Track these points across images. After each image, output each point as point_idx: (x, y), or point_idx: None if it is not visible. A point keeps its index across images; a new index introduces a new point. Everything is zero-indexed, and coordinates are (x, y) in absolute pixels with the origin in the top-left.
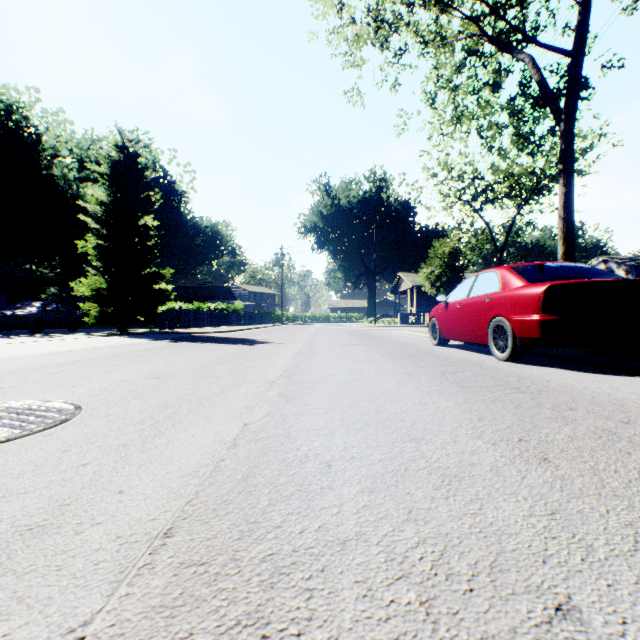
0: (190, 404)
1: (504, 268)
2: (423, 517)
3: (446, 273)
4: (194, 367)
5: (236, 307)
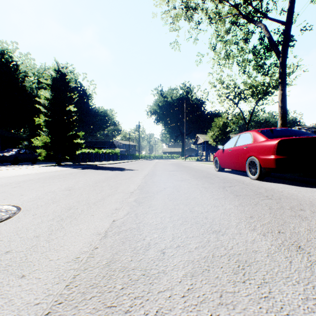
0: (83, 207)
1: (254, 131)
2: (231, 301)
3: (221, 134)
4: (90, 183)
5: (116, 151)
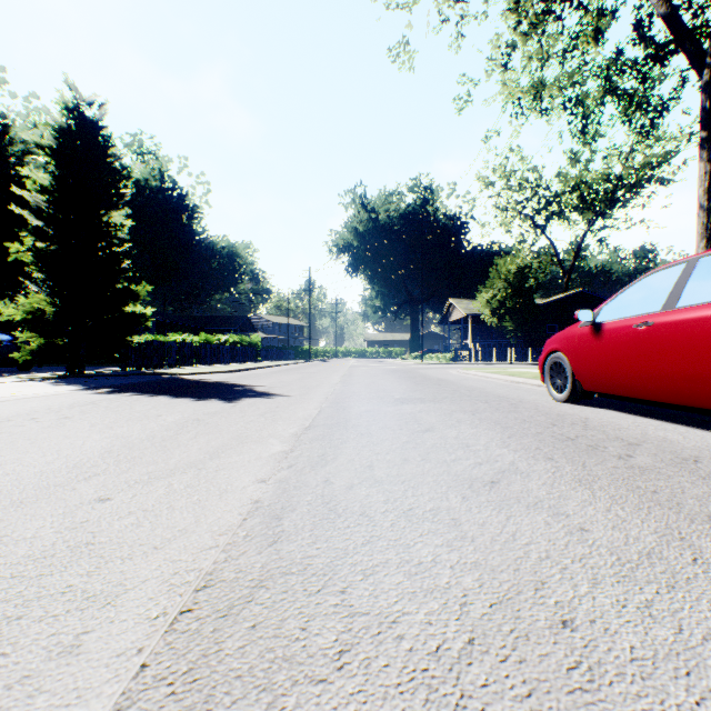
0: None
1: None
2: None
3: (511, 297)
4: None
5: (252, 340)
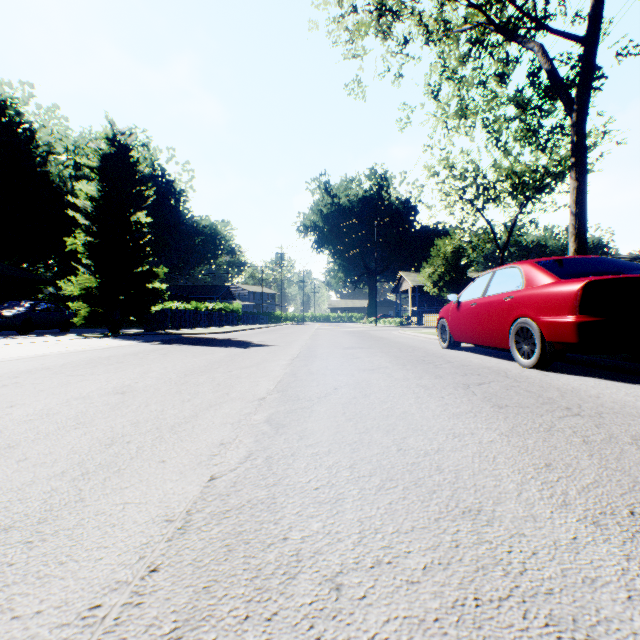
0: (145, 437)
1: (528, 263)
2: None
3: (449, 272)
4: (173, 377)
5: (234, 307)
